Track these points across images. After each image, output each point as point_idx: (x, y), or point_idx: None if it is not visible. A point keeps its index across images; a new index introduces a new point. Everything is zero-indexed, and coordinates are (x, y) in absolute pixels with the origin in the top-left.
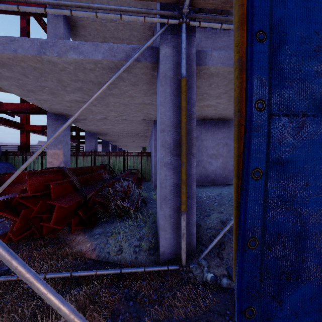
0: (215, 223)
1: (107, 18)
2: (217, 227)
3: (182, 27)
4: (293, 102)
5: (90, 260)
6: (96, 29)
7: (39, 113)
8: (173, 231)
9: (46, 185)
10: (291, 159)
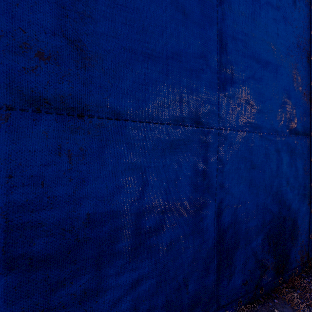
0: None
1: None
2: None
3: None
4: None
5: None
6: None
7: None
8: None
9: None
10: None
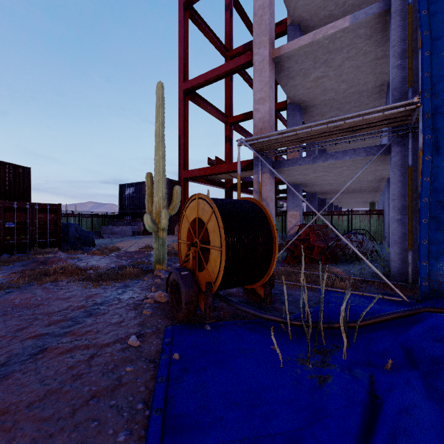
0: None
1: (336, 94)
2: None
3: (408, 135)
4: (441, 198)
5: (342, 275)
6: (324, 104)
7: (280, 184)
8: (402, 263)
9: (305, 234)
10: (440, 216)
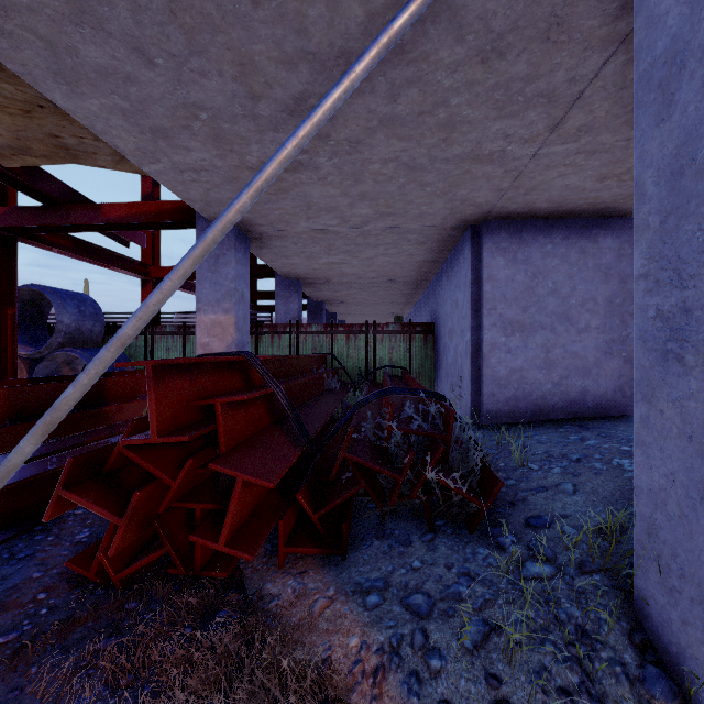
0: None
1: None
2: None
3: None
4: None
5: None
6: None
7: (181, 226)
8: None
9: (201, 408)
10: None
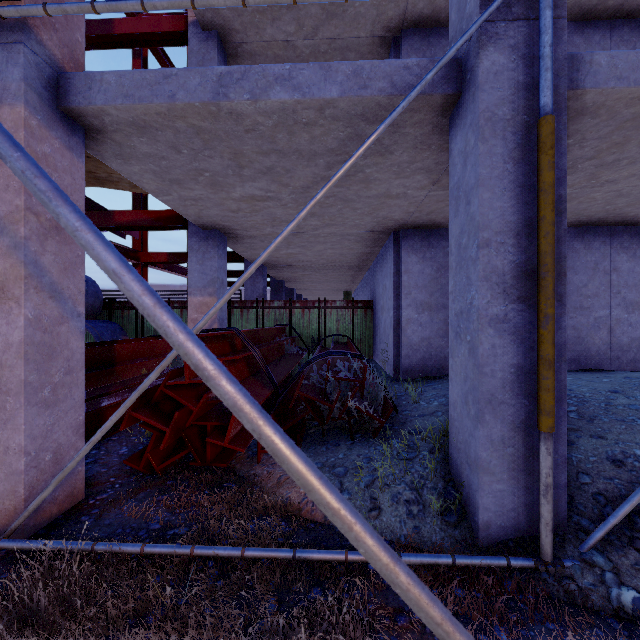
0: (595, 461)
1: (299, 32)
2: (604, 471)
3: None
4: None
5: (318, 524)
6: (274, 58)
7: (174, 228)
8: (510, 477)
9: None
10: None
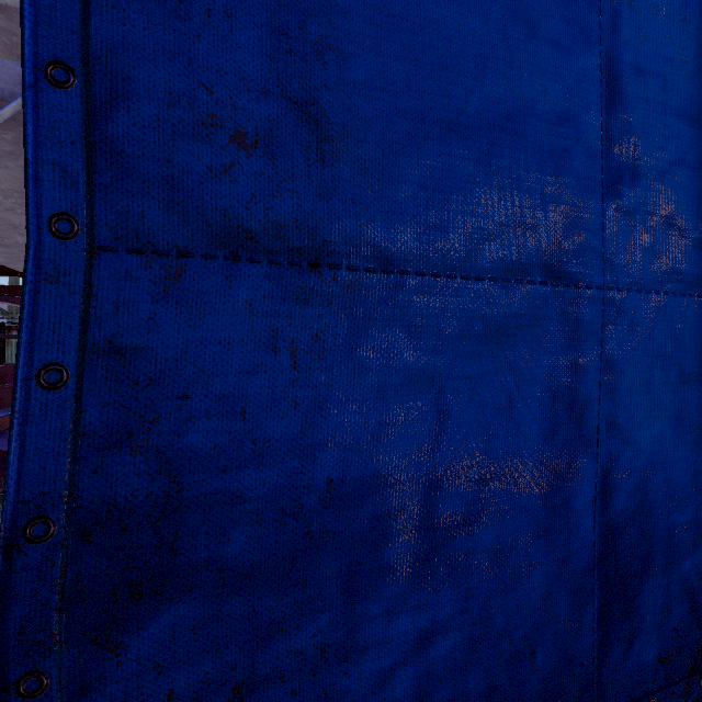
0: None
1: None
2: None
3: None
4: (151, 225)
5: None
6: None
7: None
8: None
9: None
10: (146, 345)
